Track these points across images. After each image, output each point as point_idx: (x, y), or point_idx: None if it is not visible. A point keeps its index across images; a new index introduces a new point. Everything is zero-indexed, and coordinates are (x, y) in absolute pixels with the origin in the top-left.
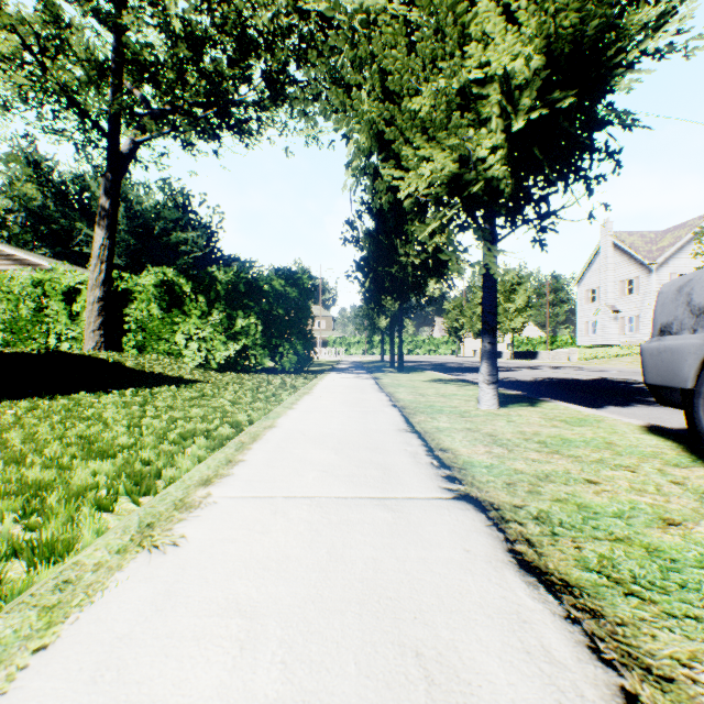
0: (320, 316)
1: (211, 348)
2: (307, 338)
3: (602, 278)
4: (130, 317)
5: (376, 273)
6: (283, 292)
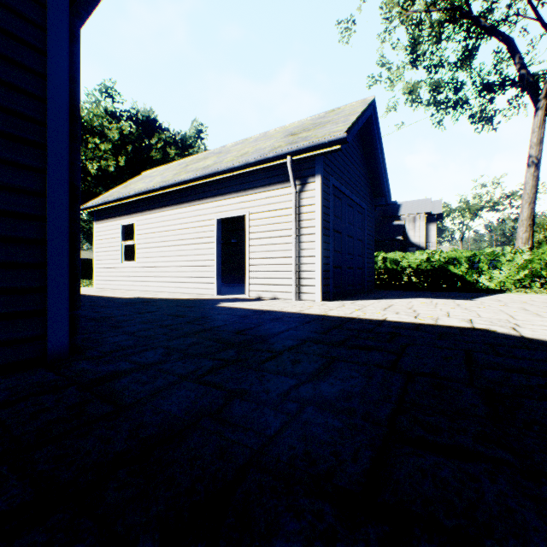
0: None
1: None
2: None
3: None
4: None
5: None
6: None
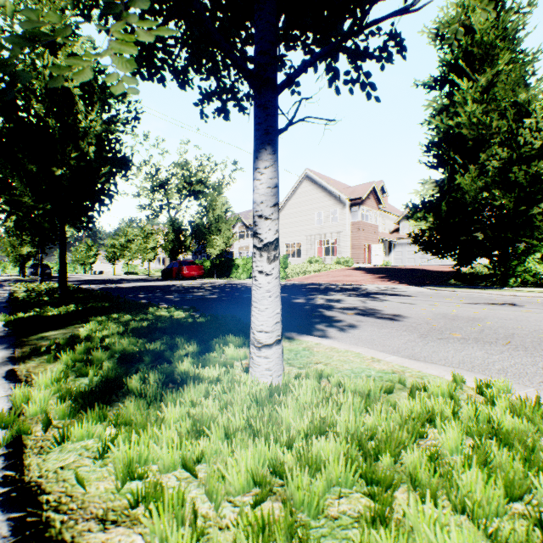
0: None
1: None
2: None
3: None
4: None
5: None
6: None
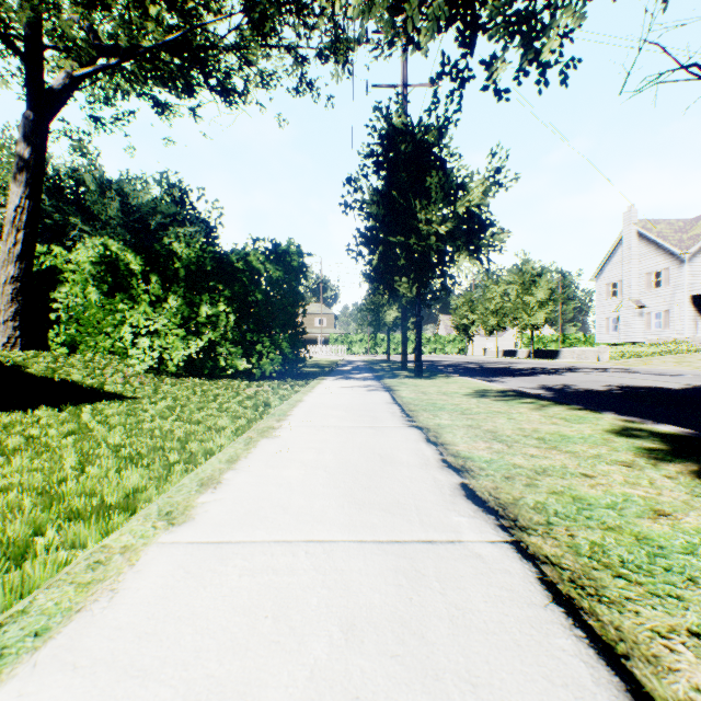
0: (321, 312)
1: (168, 345)
2: (296, 332)
3: (625, 271)
4: (59, 304)
5: (387, 247)
6: (262, 270)
